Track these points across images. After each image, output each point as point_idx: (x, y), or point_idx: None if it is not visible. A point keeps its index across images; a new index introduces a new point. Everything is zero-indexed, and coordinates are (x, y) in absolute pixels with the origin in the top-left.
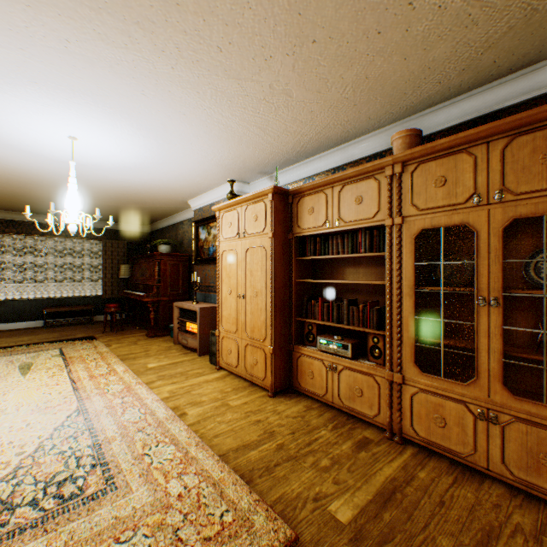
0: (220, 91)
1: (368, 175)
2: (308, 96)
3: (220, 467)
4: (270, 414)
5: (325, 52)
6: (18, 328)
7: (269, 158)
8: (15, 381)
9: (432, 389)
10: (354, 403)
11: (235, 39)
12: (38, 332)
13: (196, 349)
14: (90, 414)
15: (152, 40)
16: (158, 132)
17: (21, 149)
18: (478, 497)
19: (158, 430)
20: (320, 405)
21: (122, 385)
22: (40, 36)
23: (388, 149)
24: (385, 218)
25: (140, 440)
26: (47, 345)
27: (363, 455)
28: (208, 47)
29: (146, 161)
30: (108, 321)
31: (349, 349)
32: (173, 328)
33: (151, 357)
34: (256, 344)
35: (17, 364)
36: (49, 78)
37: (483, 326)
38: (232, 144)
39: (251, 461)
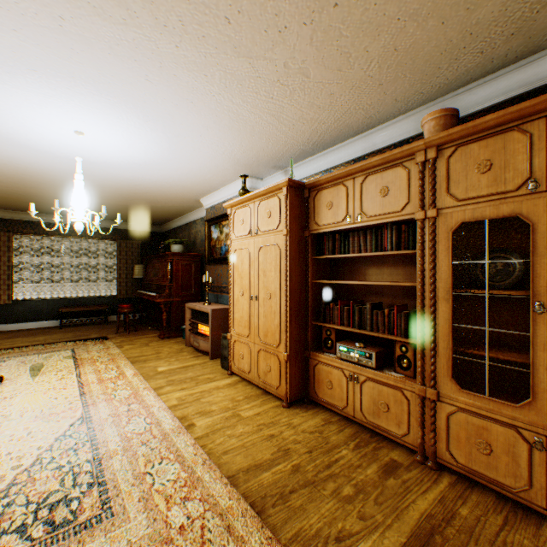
0: (229, 73)
1: (396, 163)
2: (328, 75)
3: (228, 492)
4: (284, 428)
5: (348, 18)
6: (35, 328)
7: (283, 150)
8: (24, 384)
9: (474, 409)
10: (378, 419)
11: (245, 7)
12: (53, 332)
13: (207, 352)
14: (93, 422)
15: (152, 12)
16: (165, 123)
17: (30, 147)
18: (537, 545)
19: (163, 444)
20: (339, 419)
21: (130, 391)
22: (32, 13)
23: (416, 135)
24: (415, 211)
25: (143, 455)
26: (60, 346)
27: (392, 482)
28: (215, 18)
29: (155, 157)
30: (123, 321)
31: (372, 358)
32: (185, 330)
33: (162, 360)
34: (270, 350)
35: (29, 365)
36: (48, 64)
37: (541, 338)
38: (244, 136)
39: (263, 485)
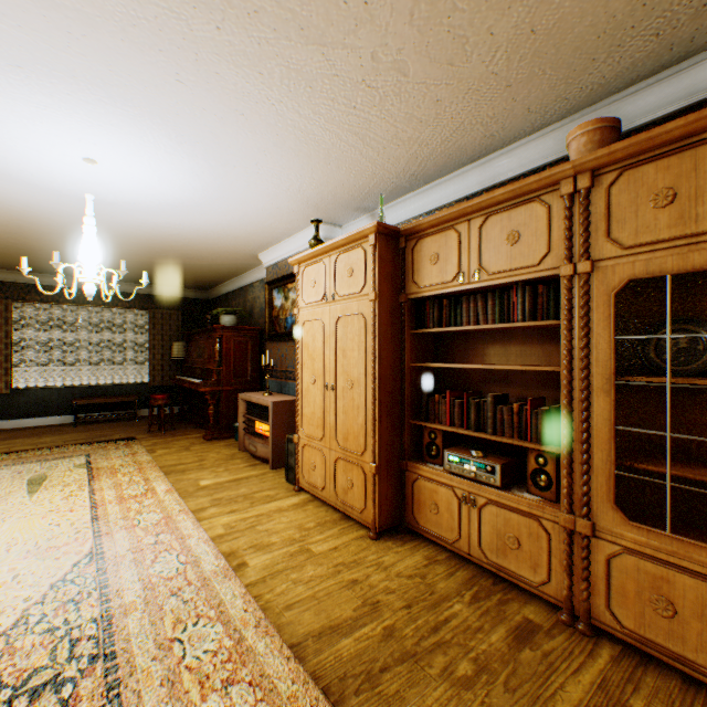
0: (294, 70)
1: (530, 197)
2: (434, 72)
3: (290, 671)
4: (372, 571)
5: None
6: (42, 425)
7: (370, 185)
8: (17, 503)
9: (649, 550)
10: (505, 559)
11: None
12: (65, 431)
13: (267, 460)
14: (106, 560)
15: None
16: (207, 146)
17: (25, 181)
18: None
19: (201, 594)
20: (448, 556)
21: (160, 514)
22: None
23: (556, 160)
24: (559, 264)
25: (172, 611)
26: (72, 450)
27: (528, 656)
28: None
29: (196, 196)
30: (157, 417)
31: (496, 472)
32: (238, 429)
33: (206, 470)
34: (351, 459)
35: (27, 477)
36: (37, 57)
37: None
38: (316, 164)
39: (342, 659)
